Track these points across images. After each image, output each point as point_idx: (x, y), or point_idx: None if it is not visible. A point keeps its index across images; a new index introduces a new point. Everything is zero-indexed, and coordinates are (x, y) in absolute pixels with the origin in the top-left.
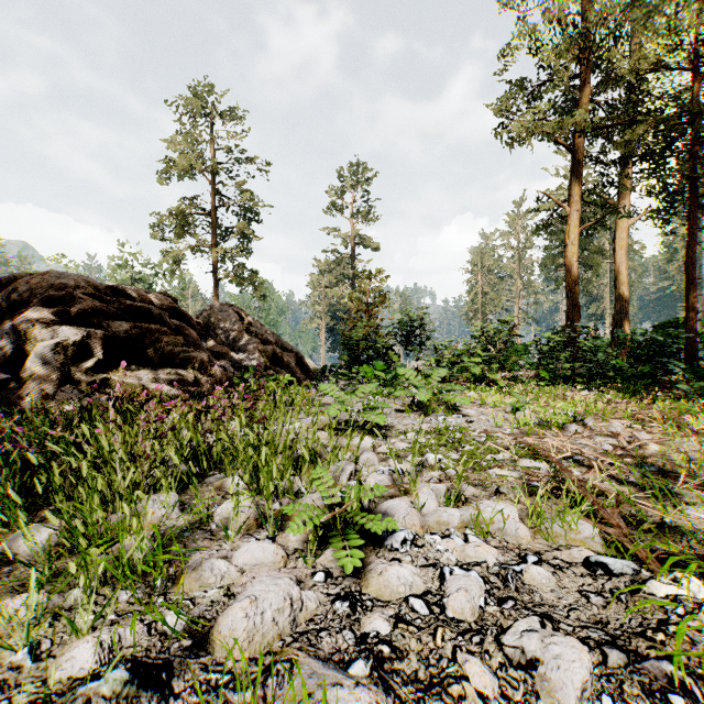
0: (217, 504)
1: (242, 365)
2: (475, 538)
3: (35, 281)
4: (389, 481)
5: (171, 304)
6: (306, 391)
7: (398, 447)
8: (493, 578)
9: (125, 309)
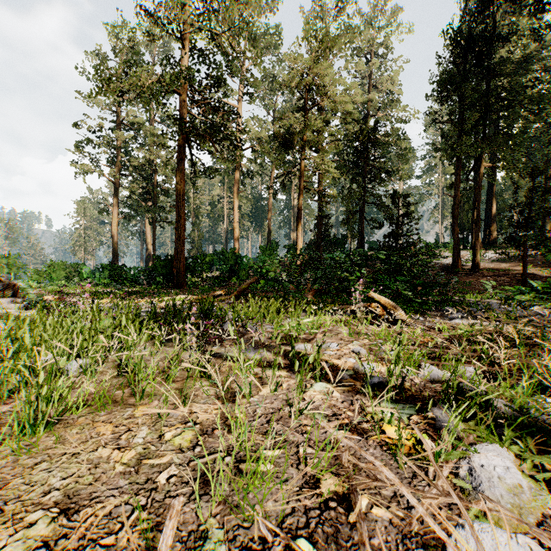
0: None
1: None
2: None
3: None
4: None
5: None
6: None
7: None
8: None
9: None
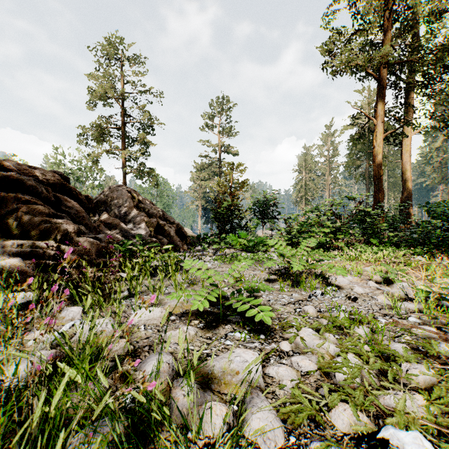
0: None
1: (131, 234)
2: None
3: None
4: None
5: (57, 179)
6: (182, 255)
7: (299, 366)
8: None
9: None
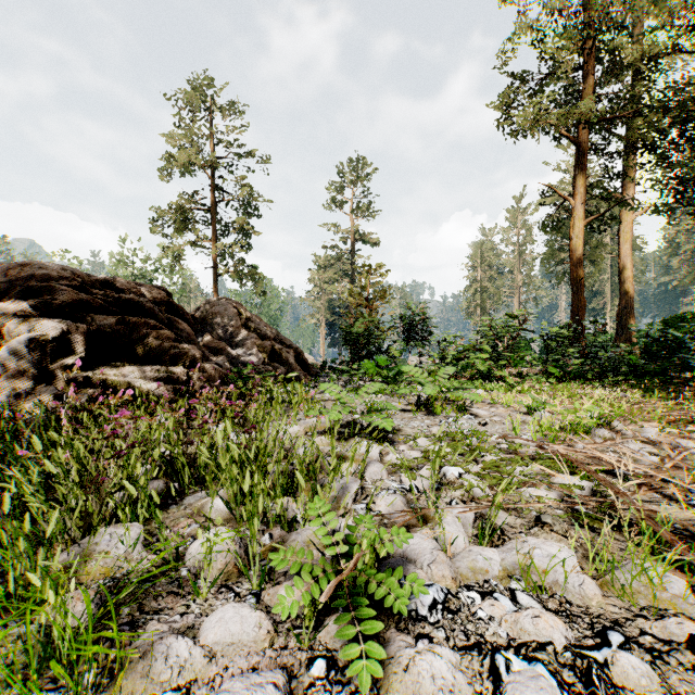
0: (192, 536)
1: (240, 361)
2: (526, 597)
3: (15, 271)
4: (404, 504)
5: (164, 297)
6: (305, 388)
7: (408, 455)
8: (567, 672)
9: (113, 302)
